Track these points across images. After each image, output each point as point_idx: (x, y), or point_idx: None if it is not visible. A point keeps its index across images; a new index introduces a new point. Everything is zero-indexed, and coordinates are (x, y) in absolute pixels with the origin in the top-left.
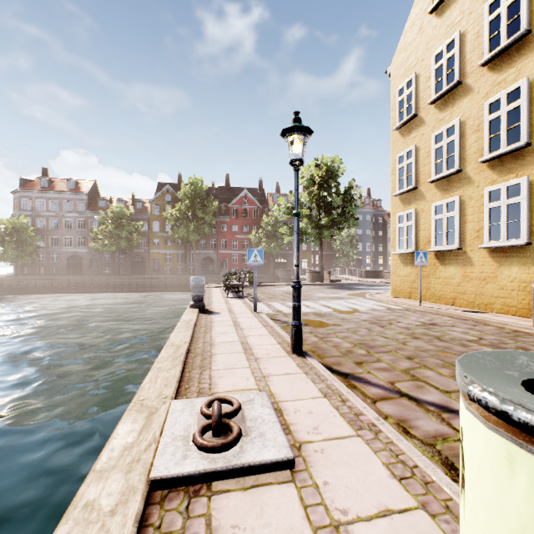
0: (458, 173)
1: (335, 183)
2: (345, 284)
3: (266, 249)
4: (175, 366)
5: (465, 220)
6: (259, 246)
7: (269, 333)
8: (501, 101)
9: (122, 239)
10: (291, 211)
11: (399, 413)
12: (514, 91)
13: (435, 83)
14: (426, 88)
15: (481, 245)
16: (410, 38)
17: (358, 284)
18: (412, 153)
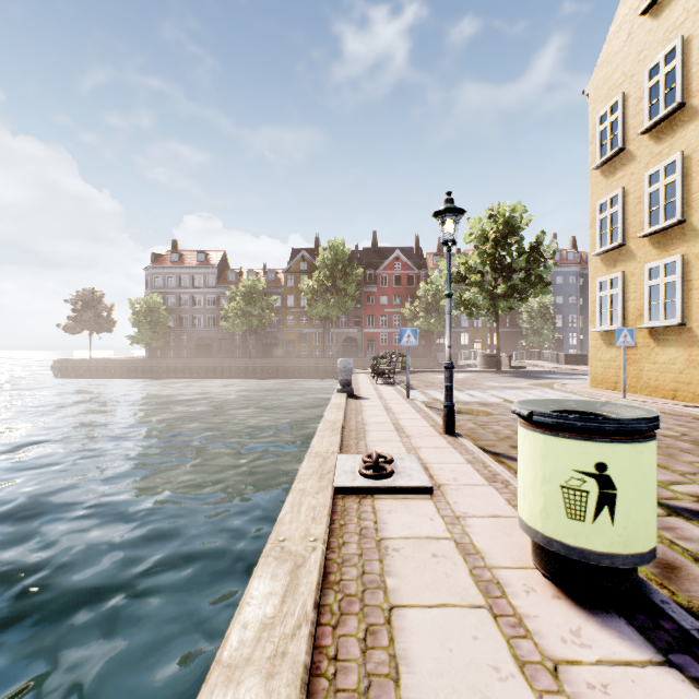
0: (680, 224)
1: (517, 237)
2: (531, 372)
3: (424, 326)
4: (335, 435)
5: (691, 286)
6: (415, 323)
7: (423, 417)
8: None
9: (253, 318)
10: (456, 278)
11: None
12: None
13: (648, 106)
14: (637, 113)
15: None
16: (616, 48)
17: (550, 373)
18: (618, 200)
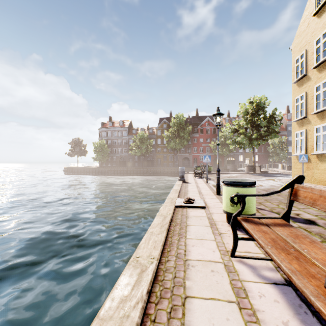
0: None
1: (263, 111)
2: (270, 174)
3: (220, 152)
4: (176, 193)
5: None
6: (216, 150)
7: (210, 189)
8: None
9: (143, 149)
10: (233, 131)
11: None
12: None
13: (316, 56)
14: (311, 59)
15: None
16: (303, 30)
17: (279, 174)
18: (303, 97)
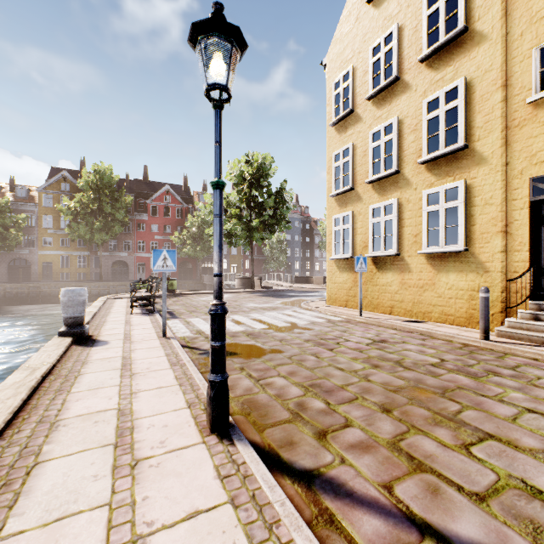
0: (396, 174)
1: (267, 183)
2: (277, 291)
3: (191, 252)
4: None
5: (403, 224)
6: (184, 249)
7: (177, 380)
8: (440, 100)
9: None
10: None
11: None
12: (452, 90)
13: (372, 77)
14: (363, 83)
15: (420, 251)
16: (347, 29)
17: (290, 291)
18: (349, 152)
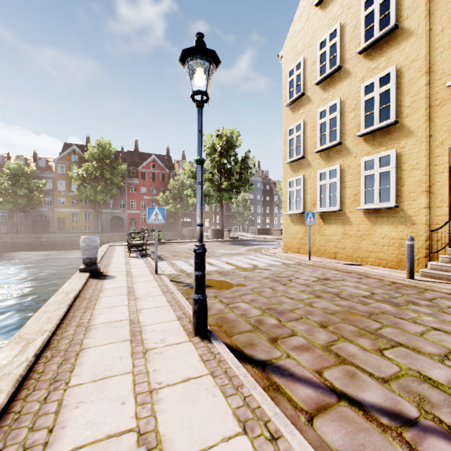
0: (339, 145)
1: (234, 152)
2: (242, 241)
3: (173, 209)
4: None
5: (345, 186)
6: (167, 207)
7: (169, 303)
8: (375, 84)
9: (20, 197)
10: (195, 175)
11: (350, 443)
12: (385, 76)
13: (320, 66)
14: (312, 71)
15: (358, 207)
16: (299, 27)
17: (253, 240)
18: (301, 127)
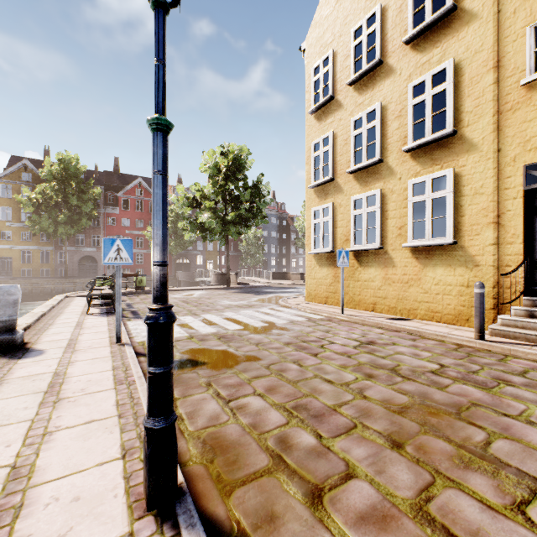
0: (379, 163)
1: (243, 176)
2: (254, 287)
3: None
4: None
5: (387, 216)
6: None
7: (118, 408)
8: (426, 83)
9: None
10: (193, 203)
11: None
12: (439, 73)
13: (354, 61)
14: (344, 68)
15: (405, 244)
16: (327, 11)
17: (267, 287)
18: (329, 140)
